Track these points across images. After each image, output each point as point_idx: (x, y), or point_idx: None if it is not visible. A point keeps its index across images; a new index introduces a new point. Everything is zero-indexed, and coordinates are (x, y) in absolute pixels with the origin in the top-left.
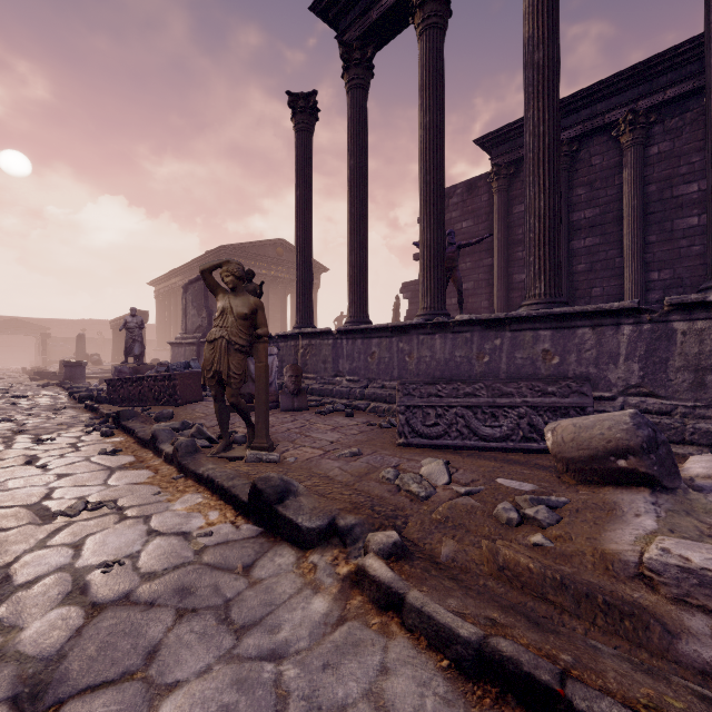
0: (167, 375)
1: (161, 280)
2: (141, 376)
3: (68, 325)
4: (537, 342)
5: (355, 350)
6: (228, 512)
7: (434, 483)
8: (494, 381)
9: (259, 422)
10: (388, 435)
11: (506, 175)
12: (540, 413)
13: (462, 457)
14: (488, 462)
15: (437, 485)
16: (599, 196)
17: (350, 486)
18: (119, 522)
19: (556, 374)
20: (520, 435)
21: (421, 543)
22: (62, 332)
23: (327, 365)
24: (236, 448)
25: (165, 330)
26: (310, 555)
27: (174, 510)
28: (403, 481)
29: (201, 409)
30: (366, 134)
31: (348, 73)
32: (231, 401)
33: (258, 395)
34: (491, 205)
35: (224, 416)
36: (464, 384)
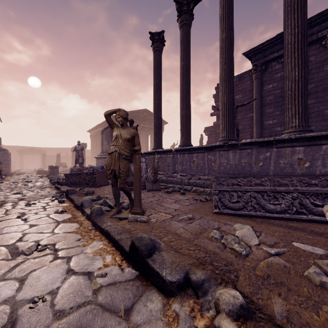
0: (91, 172)
1: (93, 130)
2: (80, 172)
3: (54, 150)
4: (294, 153)
5: (184, 160)
6: (117, 256)
7: (248, 243)
8: (274, 176)
9: (136, 198)
10: (206, 206)
11: (260, 70)
12: (307, 196)
13: (258, 223)
14: (278, 228)
15: (251, 245)
16: (314, 77)
17: (192, 242)
18: (52, 261)
19: (307, 172)
20: (293, 210)
21: (254, 297)
22: (52, 153)
23: (169, 167)
24: (123, 212)
25: (94, 152)
26: (172, 303)
27: (85, 252)
28: (227, 241)
29: (107, 189)
30: (189, 48)
31: (180, 18)
32: (121, 186)
33: (135, 183)
34: (251, 86)
35: (117, 194)
36: (254, 178)
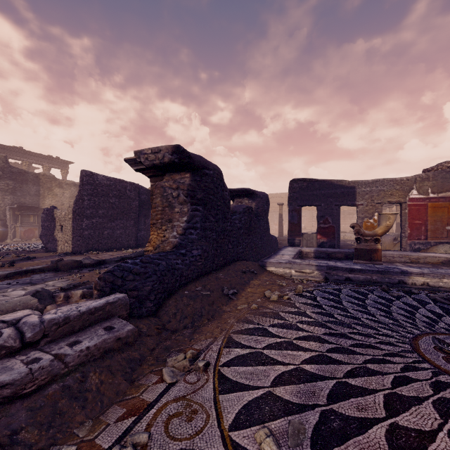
0: None
1: None
2: None
3: None
4: None
5: None
6: None
7: None
8: None
9: None
10: None
11: None
12: None
13: None
14: None
15: None
16: None
17: None
18: None
19: None
20: None
21: None
22: None
23: None
24: None
25: None
26: None
27: None
28: None
29: None
30: None
31: None
32: None
33: None
34: None
35: None
36: None
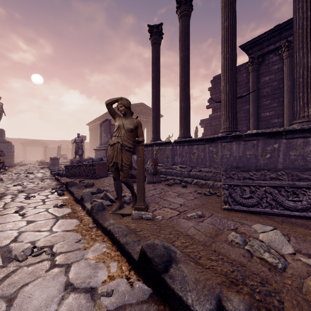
0: (91, 164)
1: (91, 123)
2: (80, 164)
3: (55, 142)
4: (307, 145)
5: (184, 152)
6: (123, 265)
7: (279, 251)
8: (292, 170)
9: (139, 192)
10: (213, 201)
11: (257, 62)
12: None
13: (279, 223)
14: (305, 229)
15: (284, 254)
16: None
17: (209, 247)
18: (48, 270)
19: None
20: None
21: None
22: (53, 145)
23: (168, 159)
24: (126, 207)
25: (93, 144)
26: None
27: (87, 258)
28: (253, 248)
29: (107, 181)
30: (189, 39)
31: (180, 9)
32: (123, 180)
33: (138, 177)
34: (248, 78)
35: (119, 189)
36: (269, 171)
